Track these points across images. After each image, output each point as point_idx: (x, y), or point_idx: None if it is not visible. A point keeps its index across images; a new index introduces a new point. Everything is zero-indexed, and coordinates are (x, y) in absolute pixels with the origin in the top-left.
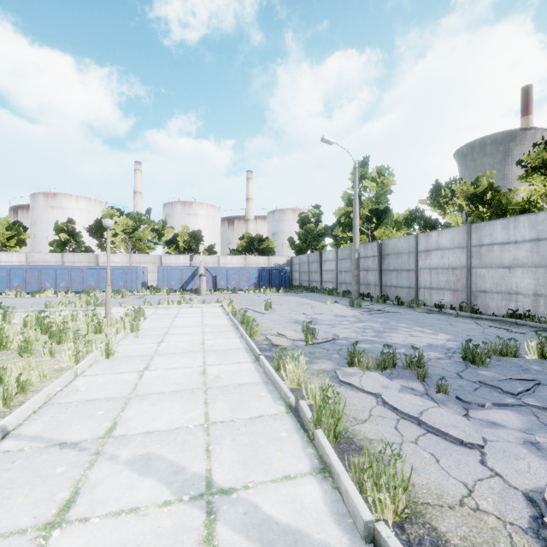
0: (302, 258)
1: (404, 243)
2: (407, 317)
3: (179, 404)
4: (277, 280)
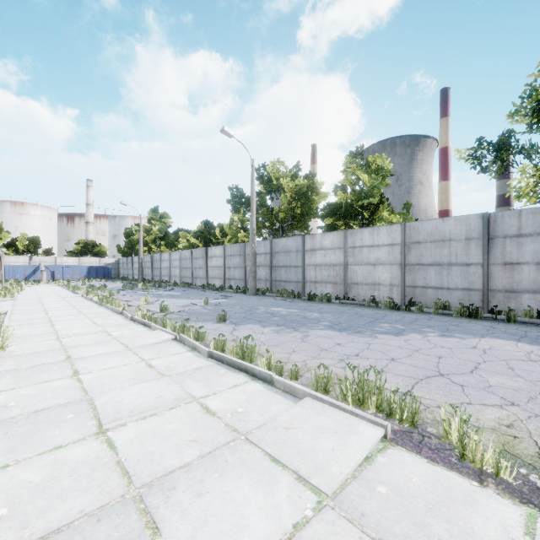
0: (124, 260)
1: (158, 256)
2: None
3: (49, 292)
4: (102, 274)
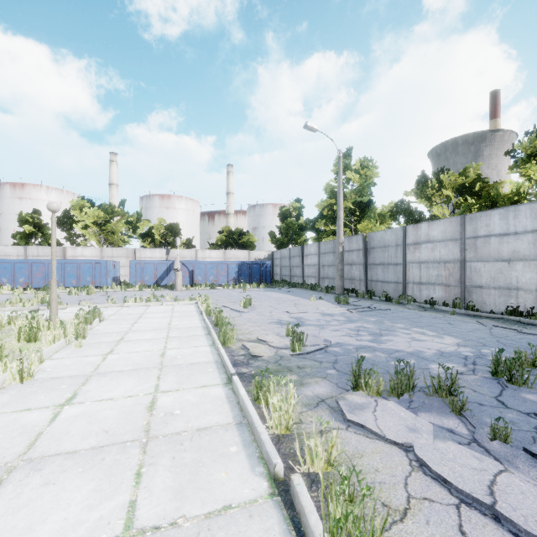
0: (283, 252)
1: (391, 235)
2: (400, 315)
3: (92, 481)
4: (257, 275)
